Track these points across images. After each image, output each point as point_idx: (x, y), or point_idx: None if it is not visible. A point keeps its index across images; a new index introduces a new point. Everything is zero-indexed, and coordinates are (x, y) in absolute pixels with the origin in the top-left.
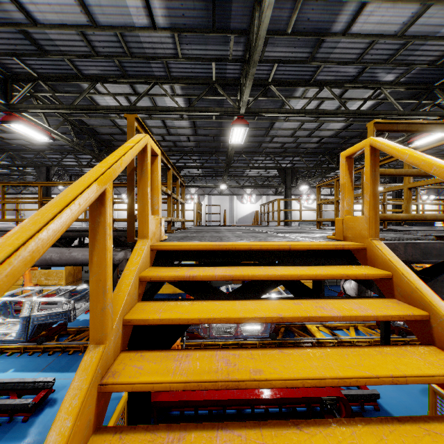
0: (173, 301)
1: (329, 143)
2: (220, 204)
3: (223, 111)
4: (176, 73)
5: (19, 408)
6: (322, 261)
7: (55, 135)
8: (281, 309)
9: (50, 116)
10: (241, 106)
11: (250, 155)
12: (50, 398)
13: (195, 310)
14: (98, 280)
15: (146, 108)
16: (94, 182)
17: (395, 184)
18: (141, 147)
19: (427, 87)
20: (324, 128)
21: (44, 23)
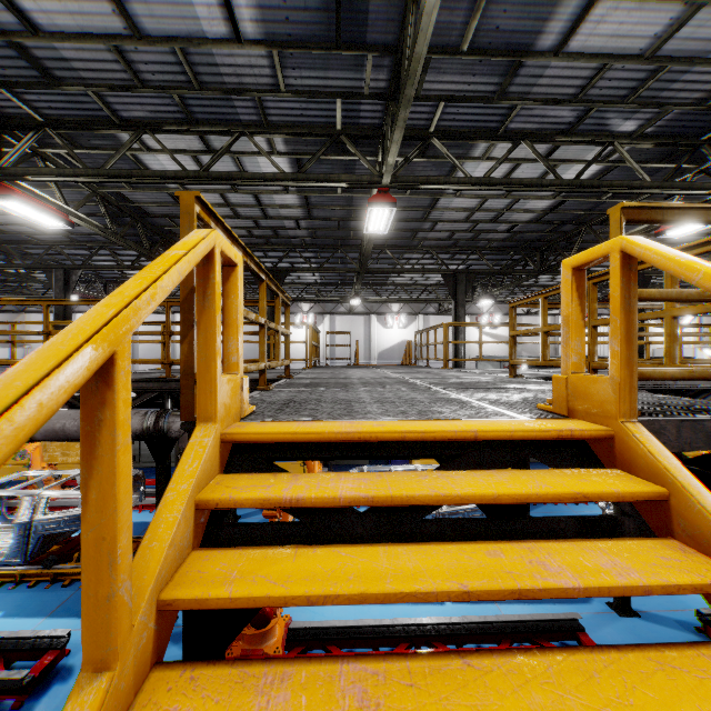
0: (260, 547)
1: (526, 232)
2: (350, 328)
3: (355, 180)
4: (276, 118)
5: (7, 685)
6: (530, 454)
7: (76, 219)
8: (464, 568)
9: (68, 187)
10: (383, 172)
11: (398, 251)
12: (63, 665)
13: (301, 573)
14: (98, 539)
15: (225, 175)
16: (82, 345)
17: (639, 303)
18: (200, 255)
19: (689, 143)
20: (519, 208)
21: (50, 32)
